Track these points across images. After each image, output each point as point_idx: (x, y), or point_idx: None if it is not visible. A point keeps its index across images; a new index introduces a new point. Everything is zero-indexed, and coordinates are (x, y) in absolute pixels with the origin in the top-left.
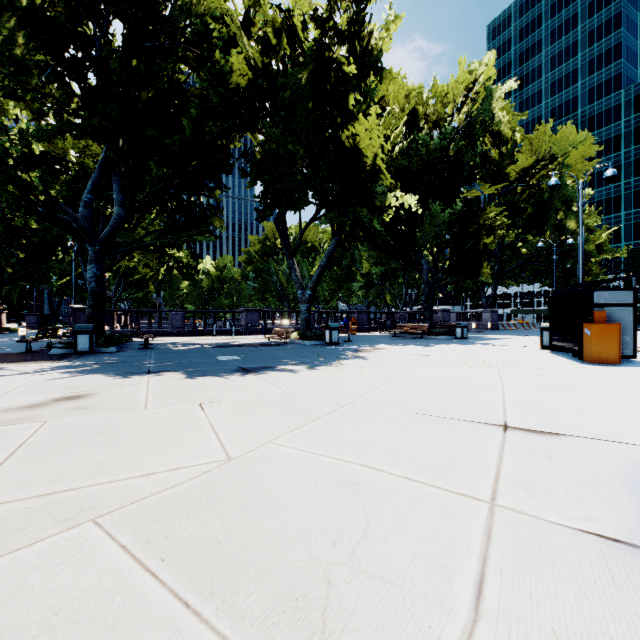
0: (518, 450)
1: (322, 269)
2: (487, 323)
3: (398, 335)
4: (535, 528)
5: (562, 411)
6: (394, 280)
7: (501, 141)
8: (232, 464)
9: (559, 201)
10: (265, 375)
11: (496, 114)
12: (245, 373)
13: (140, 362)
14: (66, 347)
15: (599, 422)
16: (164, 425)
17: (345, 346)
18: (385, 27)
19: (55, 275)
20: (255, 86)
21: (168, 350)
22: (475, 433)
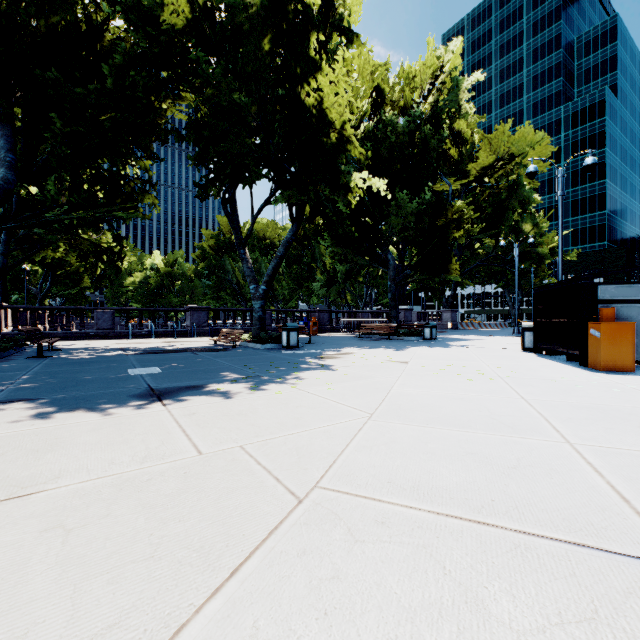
0: None
1: (279, 260)
2: (447, 323)
3: (362, 336)
4: None
5: None
6: (355, 279)
7: (461, 140)
8: None
9: (517, 202)
10: (180, 405)
11: (463, 103)
12: (150, 401)
13: None
14: None
15: None
16: None
17: (305, 350)
18: None
19: None
20: (194, 30)
21: (69, 359)
22: None
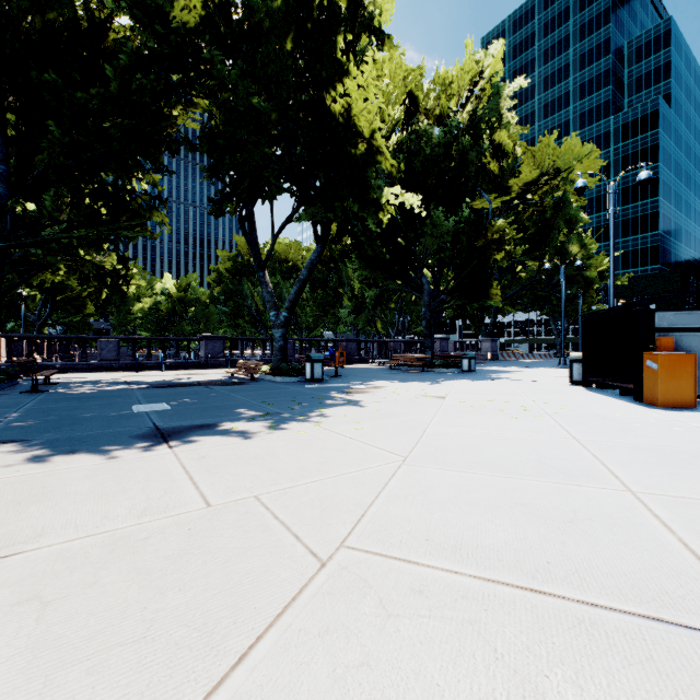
0: None
1: (302, 284)
2: (487, 353)
3: (394, 368)
4: None
5: None
6: (386, 305)
7: (502, 153)
8: None
9: (563, 221)
10: (189, 447)
11: (505, 112)
12: (154, 442)
13: None
14: None
15: None
16: None
17: (331, 384)
18: None
19: None
20: (208, 29)
21: (68, 394)
22: None
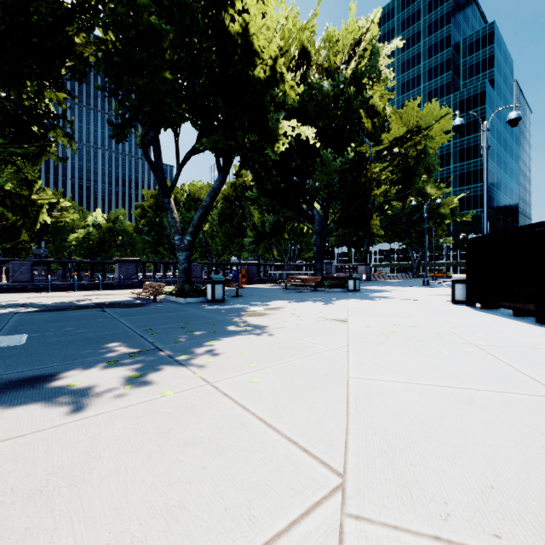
0: None
1: (205, 210)
2: (362, 275)
3: (289, 287)
4: None
5: None
6: (281, 236)
7: (374, 114)
8: None
9: (423, 168)
10: None
11: (383, 70)
12: None
13: None
14: None
15: None
16: None
17: (231, 305)
18: None
19: None
20: None
21: None
22: None
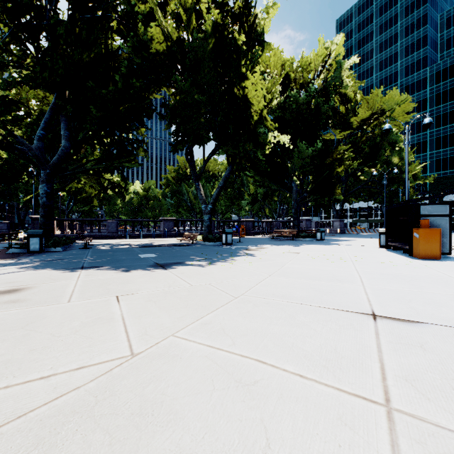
0: (392, 340)
1: (220, 189)
2: (337, 229)
3: (275, 238)
4: (442, 442)
5: (414, 300)
6: (271, 198)
7: (347, 100)
8: (134, 361)
9: (387, 143)
10: (175, 270)
11: (345, 79)
12: (159, 268)
13: (77, 259)
14: (21, 247)
15: (448, 310)
16: (80, 318)
17: (237, 246)
18: (266, 11)
19: (22, 193)
20: (170, 52)
21: (102, 249)
22: (351, 322)
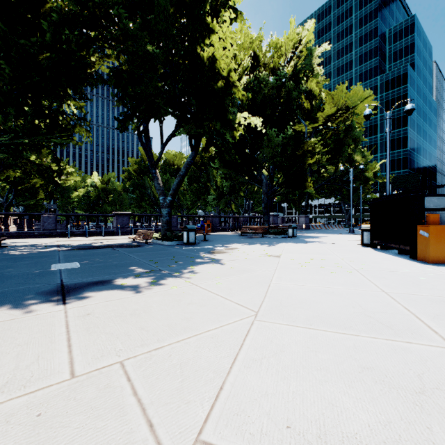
0: None
1: (181, 178)
2: (302, 225)
3: (243, 234)
4: None
5: None
6: (238, 193)
7: (312, 96)
8: None
9: (350, 140)
10: (80, 303)
11: (315, 67)
12: (53, 299)
13: None
14: None
15: None
16: None
17: (201, 246)
18: None
19: None
20: None
21: (9, 255)
22: None
